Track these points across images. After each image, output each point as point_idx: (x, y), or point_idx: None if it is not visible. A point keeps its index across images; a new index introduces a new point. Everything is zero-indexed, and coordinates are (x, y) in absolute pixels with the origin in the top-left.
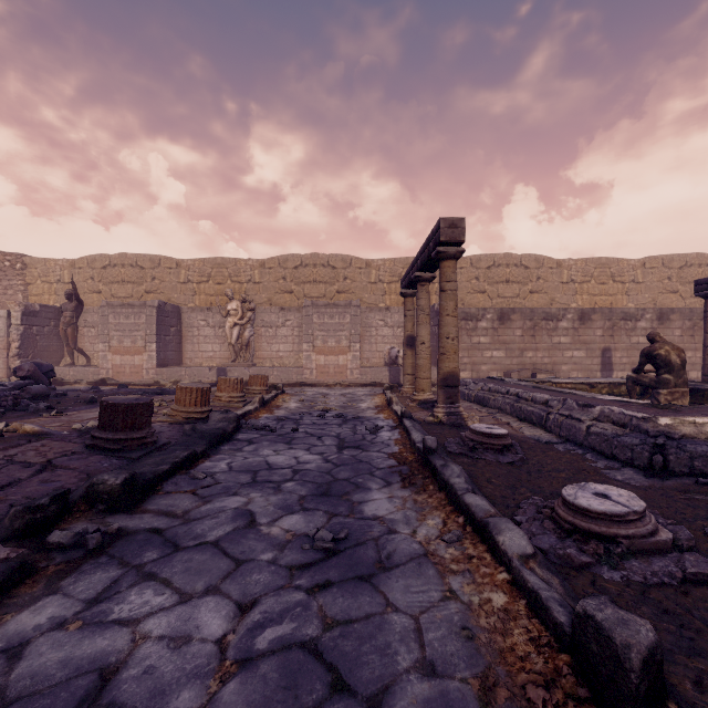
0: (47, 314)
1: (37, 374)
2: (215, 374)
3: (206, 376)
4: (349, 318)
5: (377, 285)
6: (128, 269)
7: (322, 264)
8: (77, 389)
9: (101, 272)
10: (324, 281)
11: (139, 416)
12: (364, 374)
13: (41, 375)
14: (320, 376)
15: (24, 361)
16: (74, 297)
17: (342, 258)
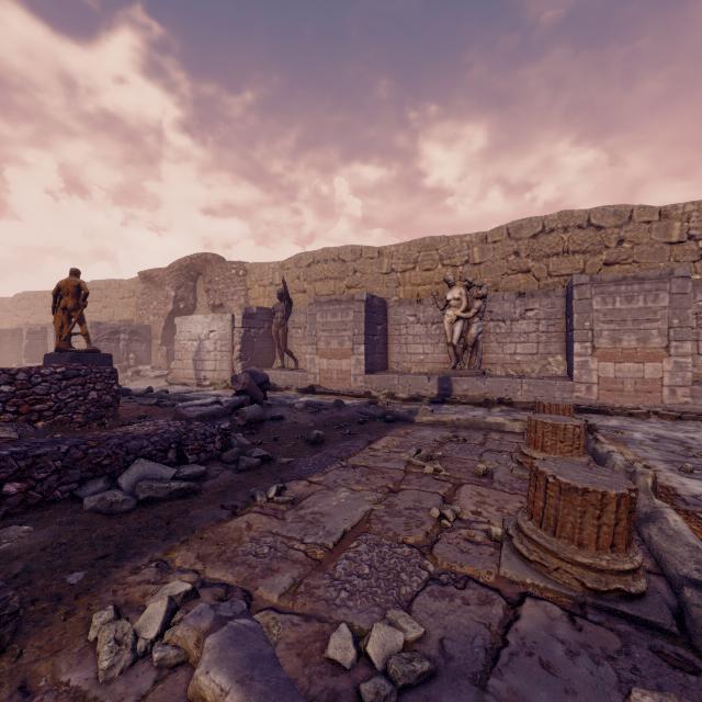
0: (262, 316)
1: (252, 387)
2: (435, 385)
3: (423, 387)
4: (665, 298)
5: (684, 246)
6: (330, 264)
7: (578, 226)
8: (291, 403)
9: (306, 271)
10: (582, 250)
11: None
12: (700, 396)
13: (256, 389)
14: (604, 396)
15: (244, 363)
16: (285, 296)
17: (614, 211)
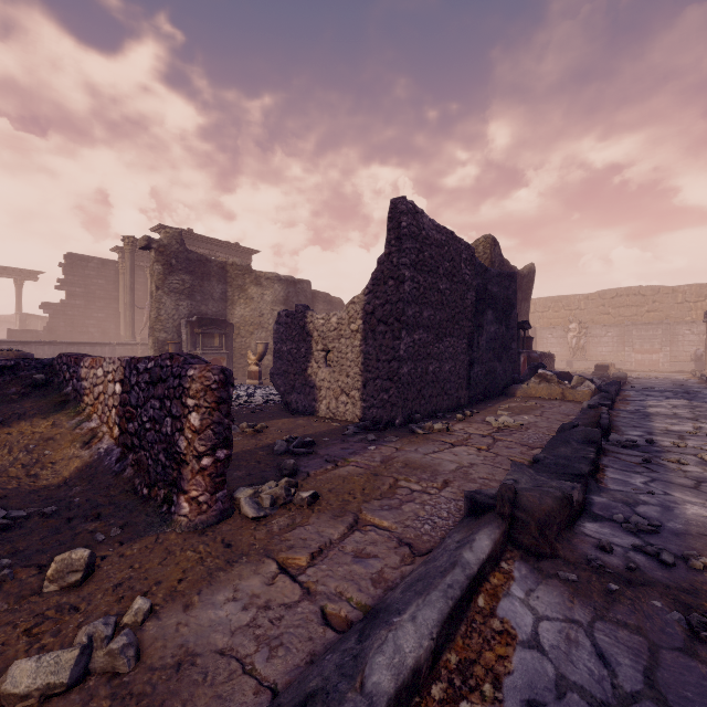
0: None
1: None
2: (565, 364)
3: (559, 365)
4: (660, 331)
5: (683, 305)
6: None
7: (633, 294)
8: None
9: None
10: (635, 305)
11: (607, 369)
12: (673, 366)
13: None
14: (637, 367)
15: None
16: None
17: (651, 288)
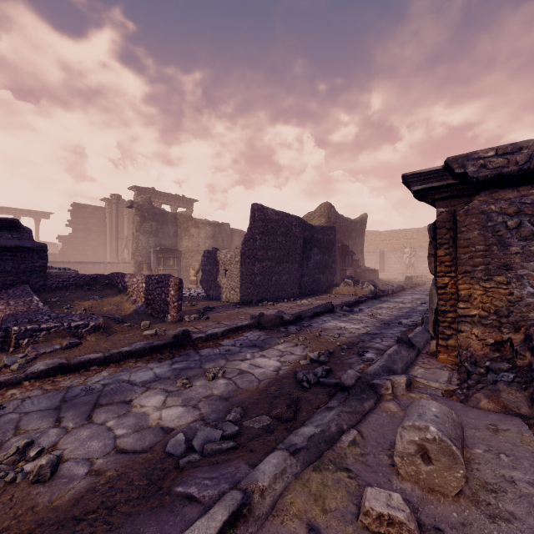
0: None
1: None
2: (400, 275)
3: (397, 276)
4: None
5: None
6: None
7: None
8: None
9: None
10: None
11: (412, 279)
12: None
13: None
14: None
15: None
16: None
17: None
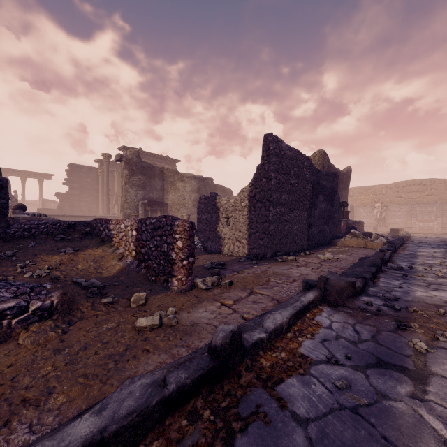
0: None
1: None
2: (372, 229)
3: (368, 230)
4: (435, 208)
5: None
6: None
7: (417, 184)
8: None
9: None
10: (419, 191)
11: (397, 231)
12: (443, 230)
13: None
14: (420, 230)
15: None
16: None
17: (429, 180)
